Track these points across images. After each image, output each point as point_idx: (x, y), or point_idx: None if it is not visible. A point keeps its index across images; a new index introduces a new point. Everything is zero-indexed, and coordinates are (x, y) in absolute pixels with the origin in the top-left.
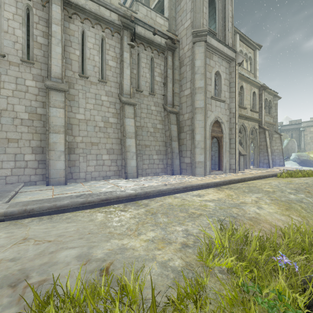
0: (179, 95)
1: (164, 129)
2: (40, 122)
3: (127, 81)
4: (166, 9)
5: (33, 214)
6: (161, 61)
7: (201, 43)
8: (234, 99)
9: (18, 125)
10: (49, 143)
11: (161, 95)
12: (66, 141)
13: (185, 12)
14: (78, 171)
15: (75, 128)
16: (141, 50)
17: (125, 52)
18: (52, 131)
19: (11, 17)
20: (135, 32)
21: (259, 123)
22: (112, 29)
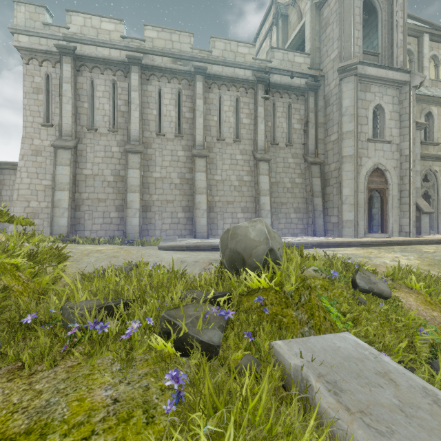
0: (324, 141)
1: (304, 183)
2: (187, 185)
3: (262, 137)
4: (307, 41)
5: (199, 249)
6: (301, 105)
7: (350, 78)
8: (406, 137)
9: (173, 189)
10: (195, 203)
11: (301, 144)
12: (207, 200)
13: (331, 41)
14: (216, 228)
15: (214, 188)
16: (276, 99)
17: (259, 107)
18: (197, 193)
19: (168, 103)
20: (270, 82)
21: None
22: (246, 86)
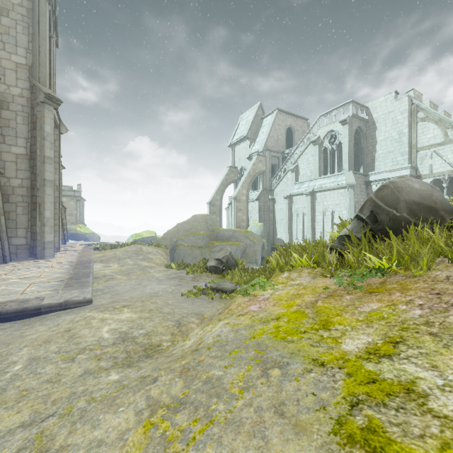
0: None
1: None
2: None
3: None
4: None
5: None
6: None
7: (52, 108)
8: (58, 171)
9: None
10: None
11: None
12: None
13: (14, 41)
14: None
15: None
16: None
17: None
18: None
19: None
20: None
21: None
22: None
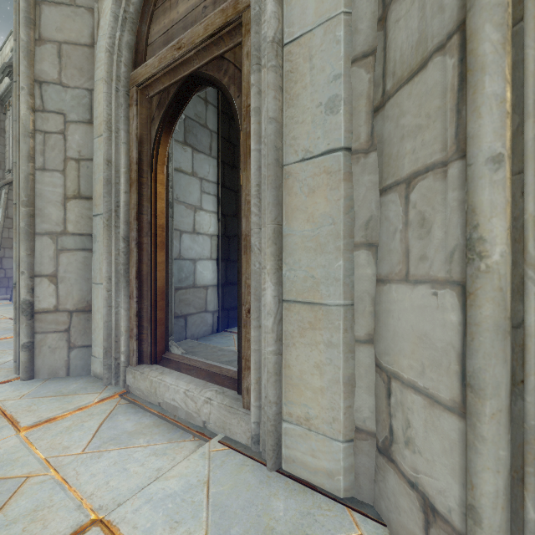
0: None
1: None
2: None
3: None
4: None
5: None
6: None
7: None
8: None
9: None
10: None
11: None
12: None
13: None
14: None
15: None
16: None
17: None
18: None
19: None
20: None
21: None
22: None
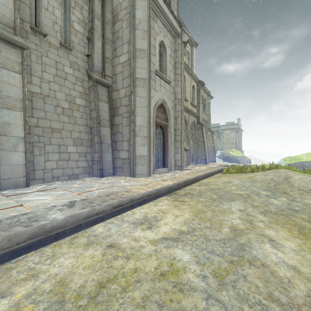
0: (113, 63)
1: (88, 107)
2: None
3: (7, 0)
4: None
5: None
6: (84, 3)
7: None
8: (179, 83)
9: None
10: None
11: (84, 54)
12: None
13: None
14: None
15: None
16: None
17: None
18: None
19: None
20: None
21: (198, 119)
22: None
